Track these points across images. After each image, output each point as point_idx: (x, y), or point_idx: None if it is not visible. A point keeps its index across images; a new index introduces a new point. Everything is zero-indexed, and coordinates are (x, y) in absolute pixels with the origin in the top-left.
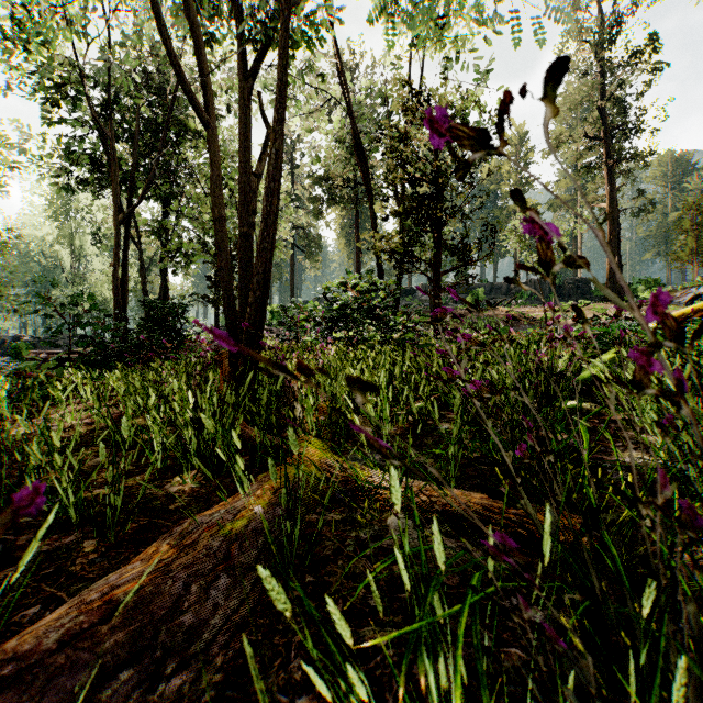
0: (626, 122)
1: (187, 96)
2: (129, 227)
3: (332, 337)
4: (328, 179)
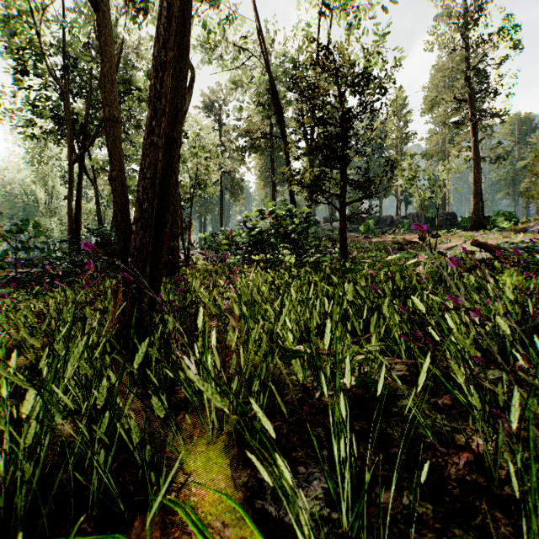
0: (488, 87)
1: None
2: (82, 167)
3: (251, 260)
4: (250, 132)
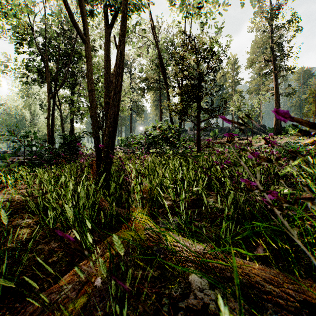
0: (283, 53)
1: (74, 26)
2: (54, 100)
3: (149, 152)
4: (147, 79)
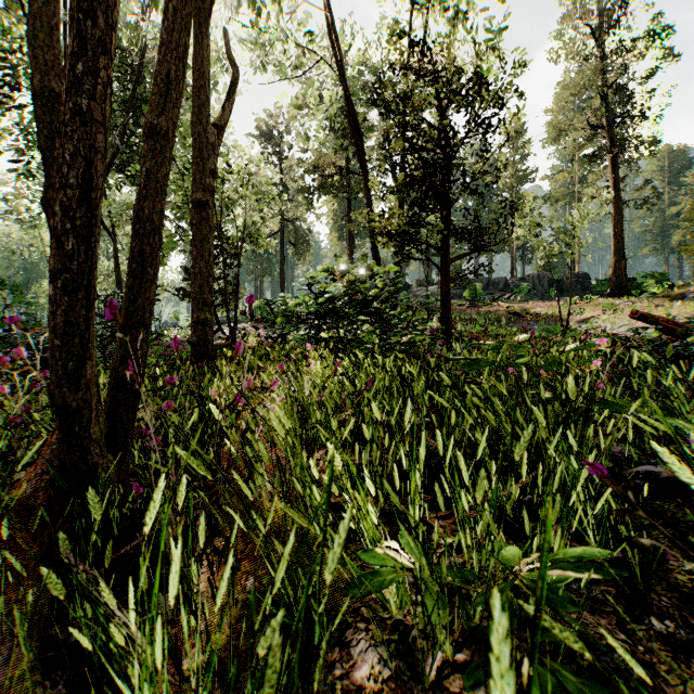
0: (633, 108)
1: None
2: None
3: (318, 338)
4: (319, 166)
